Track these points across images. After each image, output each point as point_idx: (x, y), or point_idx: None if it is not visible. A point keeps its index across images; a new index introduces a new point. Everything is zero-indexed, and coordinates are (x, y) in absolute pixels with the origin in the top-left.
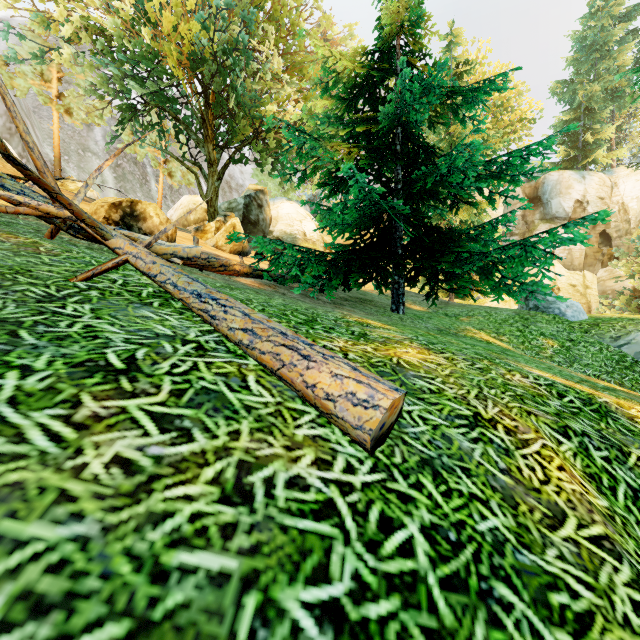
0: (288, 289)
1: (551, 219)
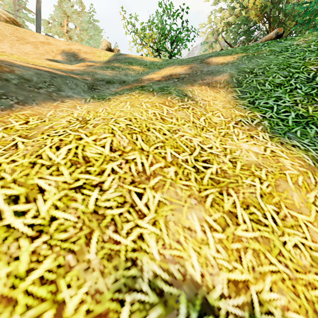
0: None
1: None
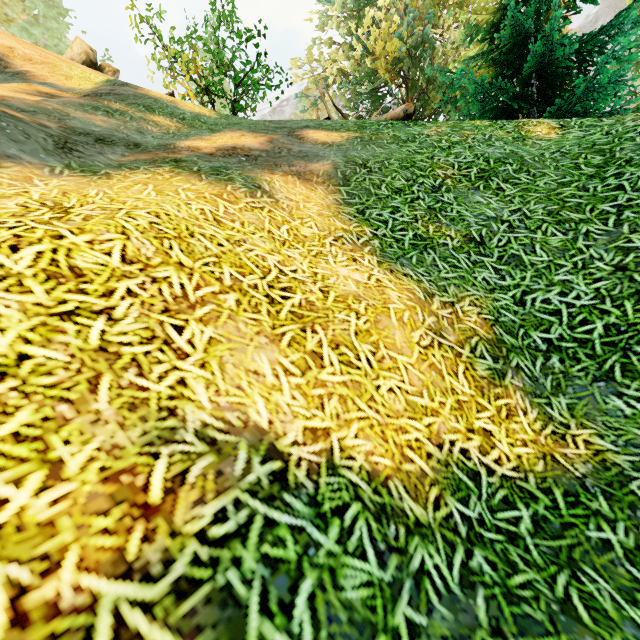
0: None
1: None
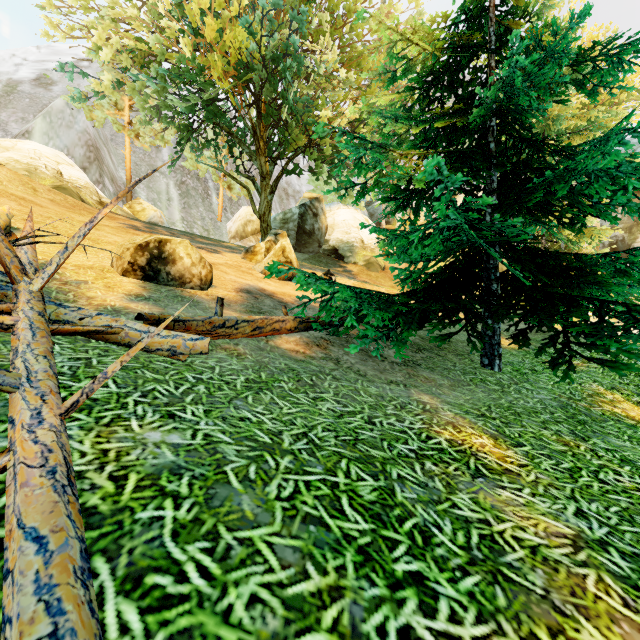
0: (343, 344)
1: None
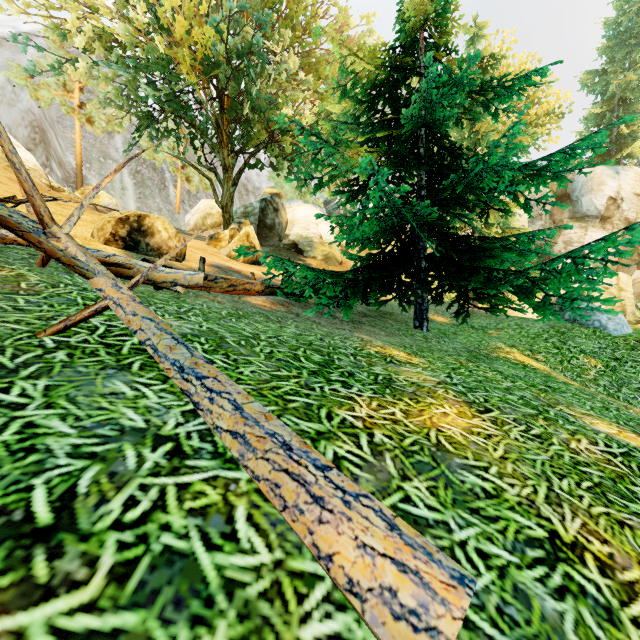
0: (302, 306)
1: (581, 217)
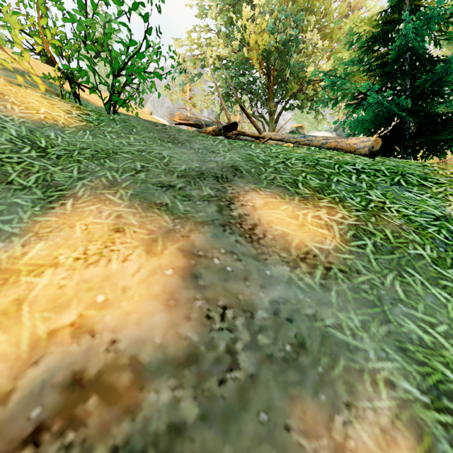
0: None
1: None
